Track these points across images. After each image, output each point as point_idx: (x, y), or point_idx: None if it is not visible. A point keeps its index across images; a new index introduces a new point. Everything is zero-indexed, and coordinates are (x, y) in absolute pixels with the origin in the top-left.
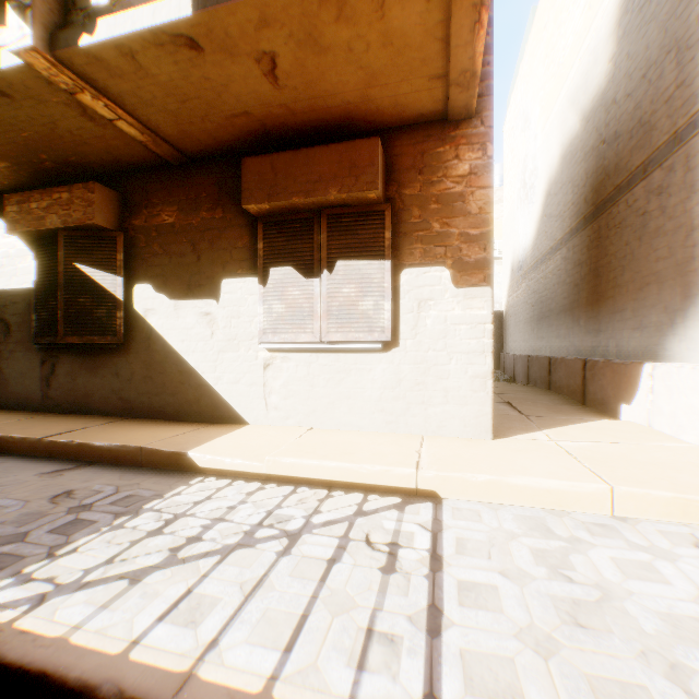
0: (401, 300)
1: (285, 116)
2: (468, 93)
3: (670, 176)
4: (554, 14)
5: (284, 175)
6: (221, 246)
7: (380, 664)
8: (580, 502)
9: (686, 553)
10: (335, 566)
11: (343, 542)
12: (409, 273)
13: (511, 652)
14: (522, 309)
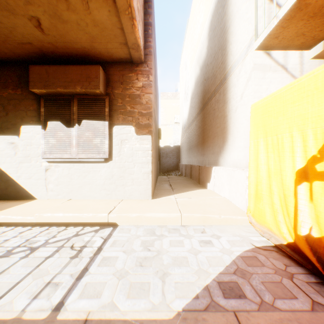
0: (113, 140)
1: (53, 48)
2: (138, 52)
3: (220, 96)
4: (193, 24)
5: (53, 76)
6: (21, 108)
7: (45, 295)
8: (171, 221)
9: (197, 235)
10: (49, 259)
11: (59, 248)
12: (117, 128)
13: (107, 280)
14: (185, 145)
